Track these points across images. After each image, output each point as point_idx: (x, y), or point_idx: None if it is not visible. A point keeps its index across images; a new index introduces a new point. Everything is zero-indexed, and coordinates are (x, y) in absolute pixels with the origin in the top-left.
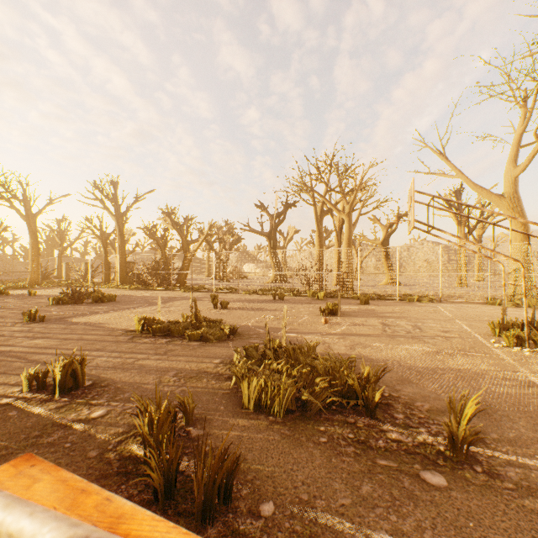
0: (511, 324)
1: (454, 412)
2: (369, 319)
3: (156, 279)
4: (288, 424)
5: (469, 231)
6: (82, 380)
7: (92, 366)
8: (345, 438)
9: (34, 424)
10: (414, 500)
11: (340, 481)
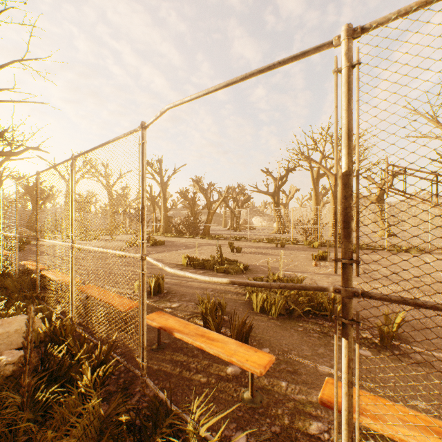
0: None
1: (388, 321)
2: (353, 264)
3: (189, 230)
4: (280, 320)
5: None
6: (162, 289)
7: (164, 283)
8: (314, 330)
9: (147, 307)
10: None
11: (307, 346)
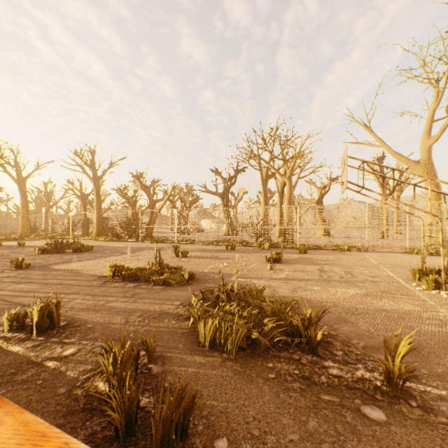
0: (429, 270)
1: (388, 350)
2: (307, 265)
3: (127, 232)
4: (240, 361)
5: (389, 192)
6: (58, 321)
7: (68, 308)
8: (291, 374)
9: (11, 362)
10: (357, 435)
11: (288, 416)
